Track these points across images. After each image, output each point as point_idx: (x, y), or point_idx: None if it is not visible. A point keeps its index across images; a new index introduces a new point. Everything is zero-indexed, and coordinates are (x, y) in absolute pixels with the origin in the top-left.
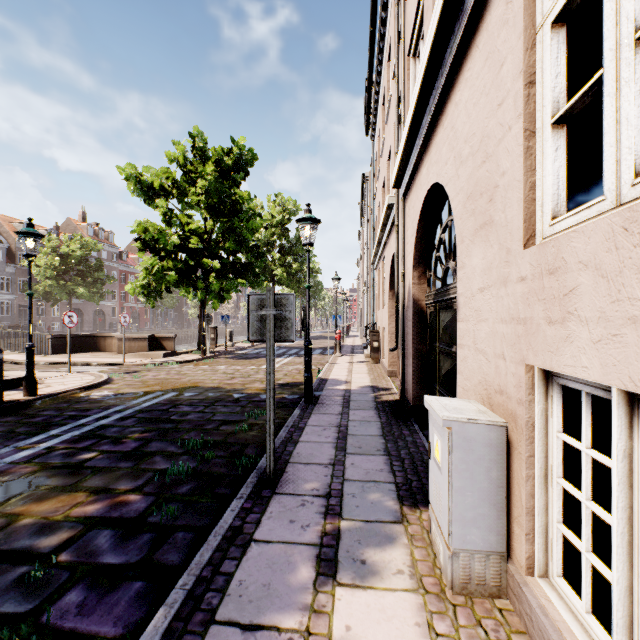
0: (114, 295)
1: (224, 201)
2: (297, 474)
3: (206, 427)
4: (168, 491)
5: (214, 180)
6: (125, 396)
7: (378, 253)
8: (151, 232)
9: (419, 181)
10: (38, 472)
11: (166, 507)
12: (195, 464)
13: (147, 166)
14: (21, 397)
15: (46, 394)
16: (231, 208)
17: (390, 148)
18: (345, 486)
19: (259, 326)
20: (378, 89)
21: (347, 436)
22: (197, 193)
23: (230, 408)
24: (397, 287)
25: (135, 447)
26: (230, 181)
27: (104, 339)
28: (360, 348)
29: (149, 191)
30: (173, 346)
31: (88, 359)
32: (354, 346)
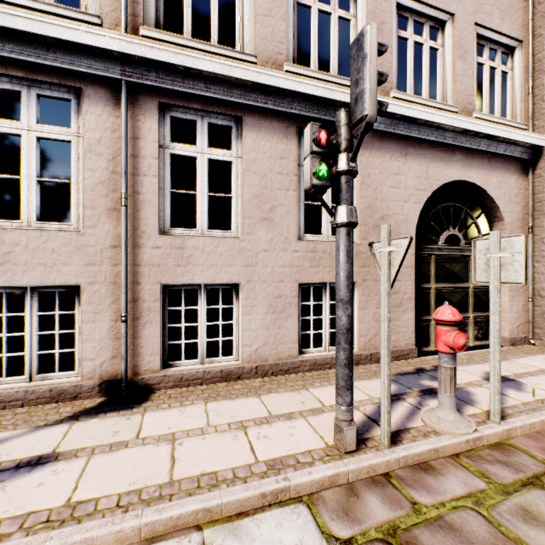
0: None
1: None
2: None
3: None
4: None
5: None
6: None
7: None
8: None
9: None
10: None
11: None
12: None
13: None
14: None
15: None
16: None
17: None
18: None
19: None
20: None
21: None
22: None
23: None
24: None
25: None
26: None
27: None
28: None
29: None
30: None
31: None
32: None
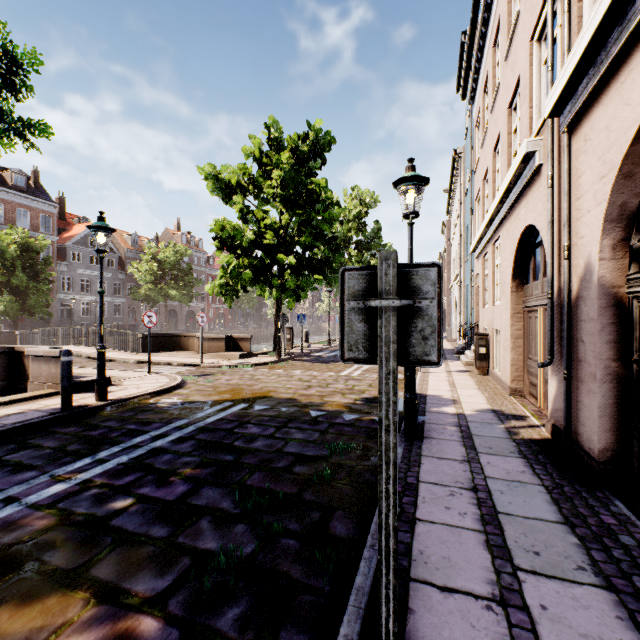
0: (203, 297)
1: (300, 191)
2: (435, 624)
3: (275, 465)
4: (203, 617)
5: (289, 168)
6: (192, 406)
7: (485, 236)
8: (228, 230)
9: (637, 68)
10: (50, 530)
11: None
12: (253, 546)
13: (225, 165)
14: (92, 401)
15: (116, 399)
16: (307, 198)
17: (515, 87)
18: None
19: (363, 331)
20: (485, 30)
21: (498, 516)
22: (272, 185)
23: (306, 433)
24: (551, 270)
25: (181, 494)
26: (306, 168)
27: (187, 339)
28: (452, 353)
29: (226, 189)
30: (249, 347)
31: (171, 358)
32: (444, 350)
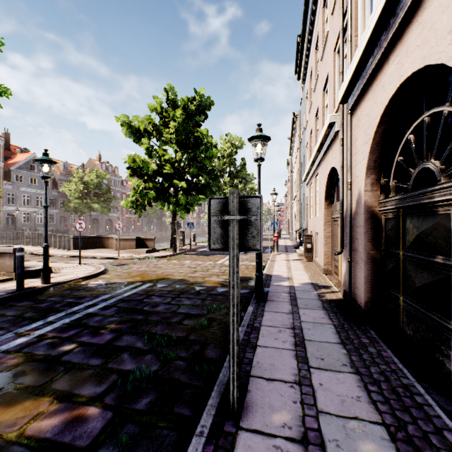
0: (118, 209)
1: (189, 137)
2: (261, 396)
3: (171, 320)
4: (127, 404)
5: (182, 121)
6: (113, 285)
7: (310, 171)
8: (138, 162)
9: (379, 84)
10: (20, 365)
11: (121, 431)
12: (157, 366)
13: (136, 116)
14: (39, 284)
15: (57, 282)
16: (194, 142)
17: (326, 79)
18: (322, 424)
19: (221, 233)
20: (310, 38)
21: (304, 342)
22: (170, 132)
23: (192, 301)
24: (342, 196)
25: (108, 340)
26: (193, 121)
27: (107, 239)
28: (292, 248)
29: (137, 133)
30: (153, 245)
31: (95, 254)
32: (286, 246)
